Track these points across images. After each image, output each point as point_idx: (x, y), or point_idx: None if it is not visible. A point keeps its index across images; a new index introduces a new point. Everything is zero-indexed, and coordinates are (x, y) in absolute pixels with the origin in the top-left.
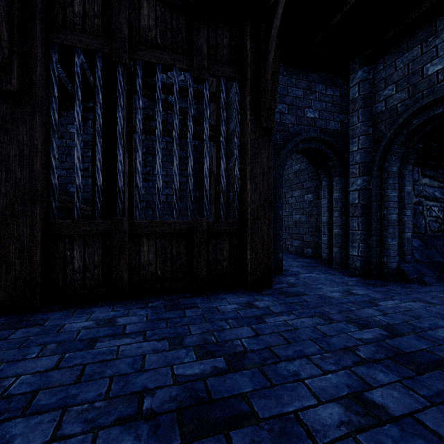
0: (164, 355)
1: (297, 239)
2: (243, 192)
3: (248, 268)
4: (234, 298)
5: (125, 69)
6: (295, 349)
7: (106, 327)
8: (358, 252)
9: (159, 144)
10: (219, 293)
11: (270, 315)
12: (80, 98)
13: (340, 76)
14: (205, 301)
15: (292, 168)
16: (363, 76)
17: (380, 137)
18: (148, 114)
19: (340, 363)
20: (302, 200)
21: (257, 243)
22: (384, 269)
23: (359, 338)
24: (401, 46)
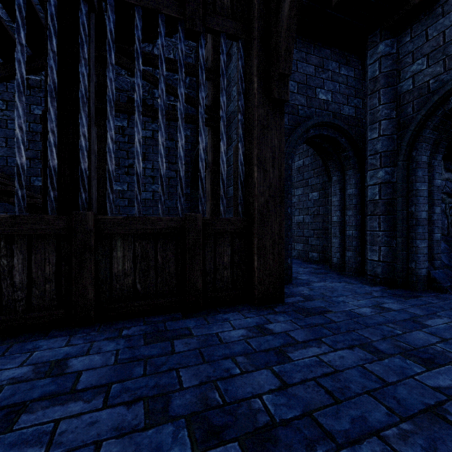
0: (134, 442)
1: (301, 242)
2: (247, 182)
3: (255, 278)
4: (240, 319)
5: (91, 10)
6: (351, 417)
7: (48, 379)
8: (379, 256)
9: (138, 114)
10: (219, 312)
11: (293, 346)
12: (22, 42)
13: (354, 54)
14: (200, 325)
15: (294, 164)
16: (385, 50)
17: (406, 120)
18: (131, 97)
19: (437, 448)
20: (306, 198)
21: (266, 247)
22: (412, 276)
23: (435, 386)
24: (434, 10)
